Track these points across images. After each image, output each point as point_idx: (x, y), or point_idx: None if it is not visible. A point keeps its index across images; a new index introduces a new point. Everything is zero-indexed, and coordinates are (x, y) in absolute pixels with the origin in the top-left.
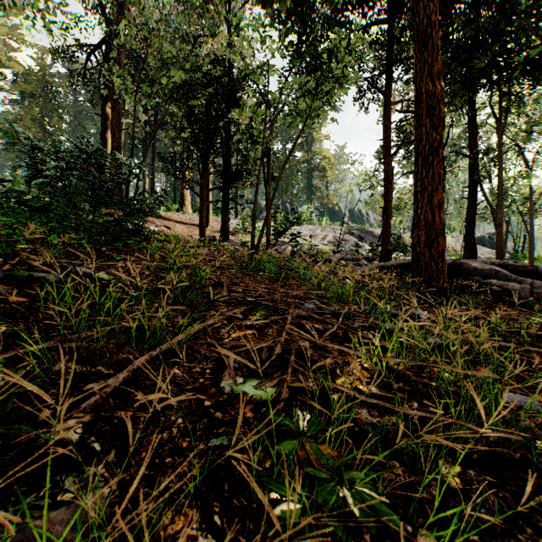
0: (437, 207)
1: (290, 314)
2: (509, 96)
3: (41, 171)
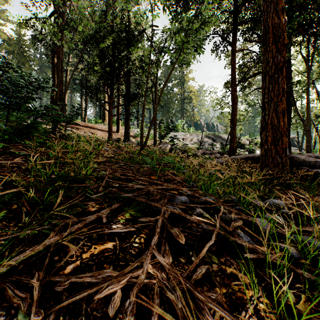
0: (281, 114)
1: (161, 215)
2: (314, 46)
3: None
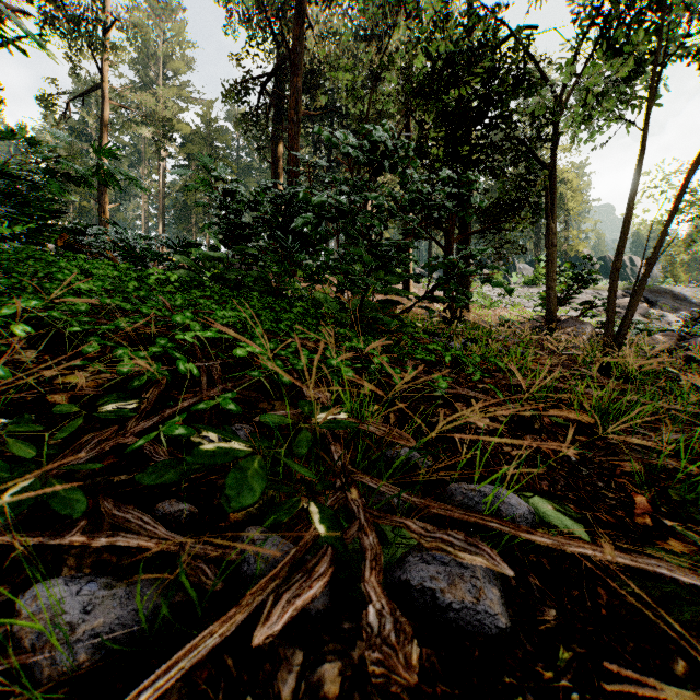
0: None
1: None
2: None
3: (238, 226)
